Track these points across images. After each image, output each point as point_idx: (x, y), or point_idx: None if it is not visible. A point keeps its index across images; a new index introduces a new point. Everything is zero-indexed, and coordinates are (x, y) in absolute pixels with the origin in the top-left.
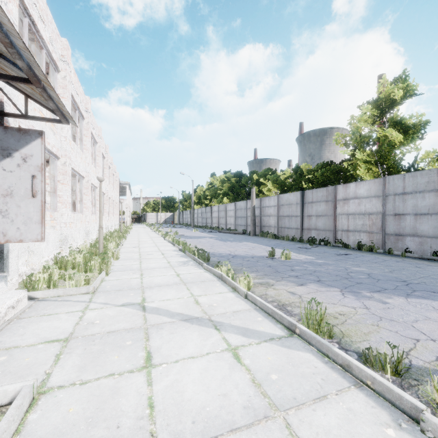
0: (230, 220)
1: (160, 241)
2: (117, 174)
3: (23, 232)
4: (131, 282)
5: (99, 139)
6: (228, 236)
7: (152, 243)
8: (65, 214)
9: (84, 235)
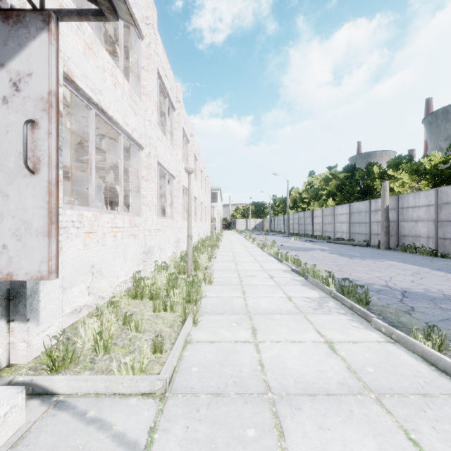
0: (342, 226)
1: (258, 253)
2: (209, 180)
3: (13, 255)
4: (238, 361)
5: (191, 138)
6: (346, 248)
7: (249, 256)
8: (149, 219)
9: (175, 244)
